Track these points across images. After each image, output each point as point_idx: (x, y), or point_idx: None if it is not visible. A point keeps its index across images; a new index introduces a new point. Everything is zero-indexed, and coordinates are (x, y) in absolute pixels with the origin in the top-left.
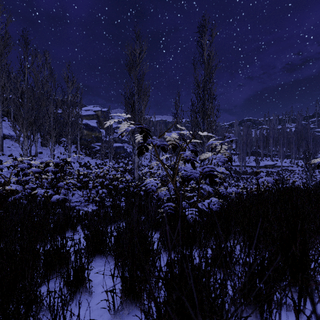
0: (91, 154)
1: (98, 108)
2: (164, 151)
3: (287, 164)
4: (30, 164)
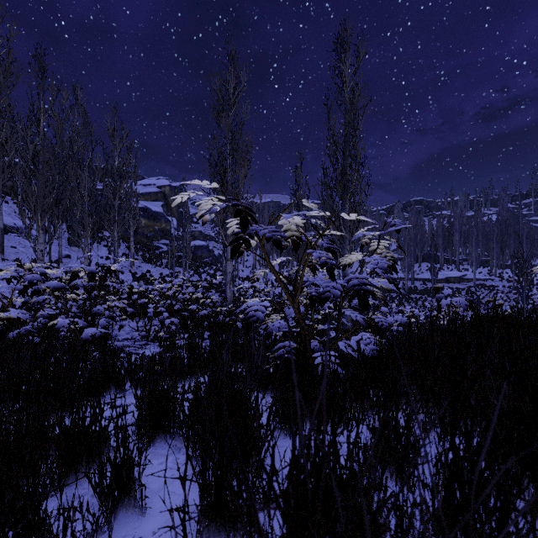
0: (153, 259)
1: (165, 182)
2: (279, 247)
3: (483, 275)
4: (46, 274)
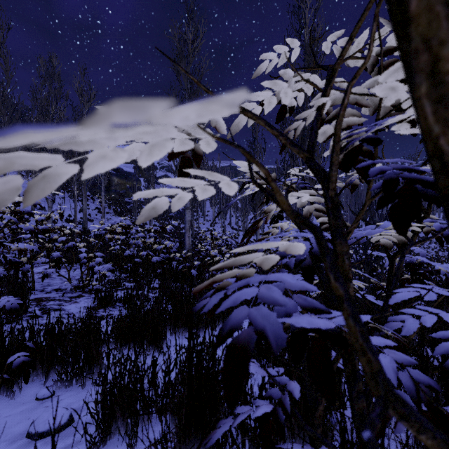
0: (123, 213)
1: None
2: None
3: None
4: None
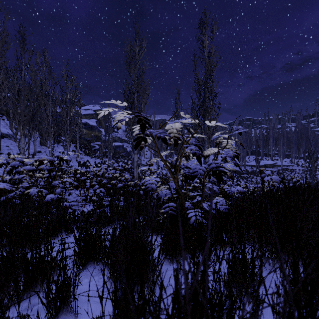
0: (90, 153)
1: (98, 108)
2: (166, 143)
3: (287, 163)
4: (23, 161)
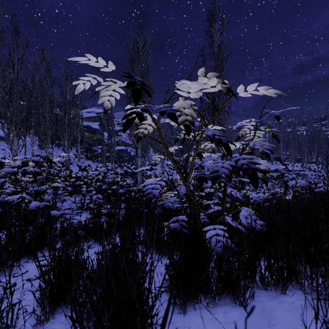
0: (92, 158)
1: (101, 110)
2: (174, 120)
3: (298, 168)
4: (2, 162)
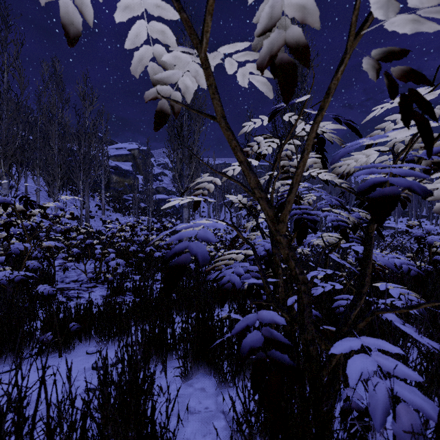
0: (122, 210)
1: (135, 146)
2: None
3: (404, 224)
4: None
